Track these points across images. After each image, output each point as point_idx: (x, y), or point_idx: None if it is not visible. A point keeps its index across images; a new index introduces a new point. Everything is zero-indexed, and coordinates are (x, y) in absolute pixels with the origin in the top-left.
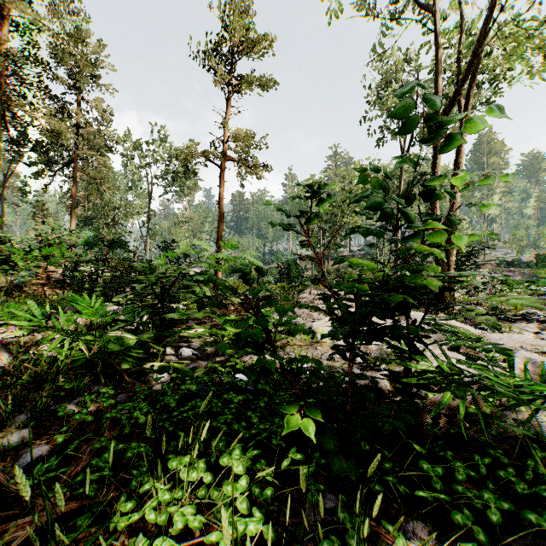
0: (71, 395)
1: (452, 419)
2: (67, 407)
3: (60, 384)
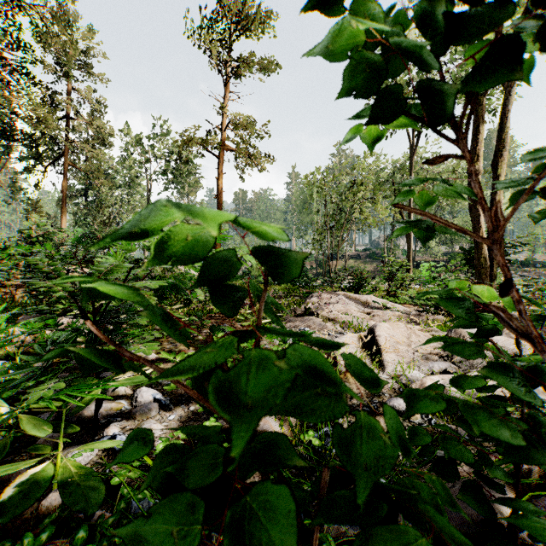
0: None
1: None
2: None
3: None
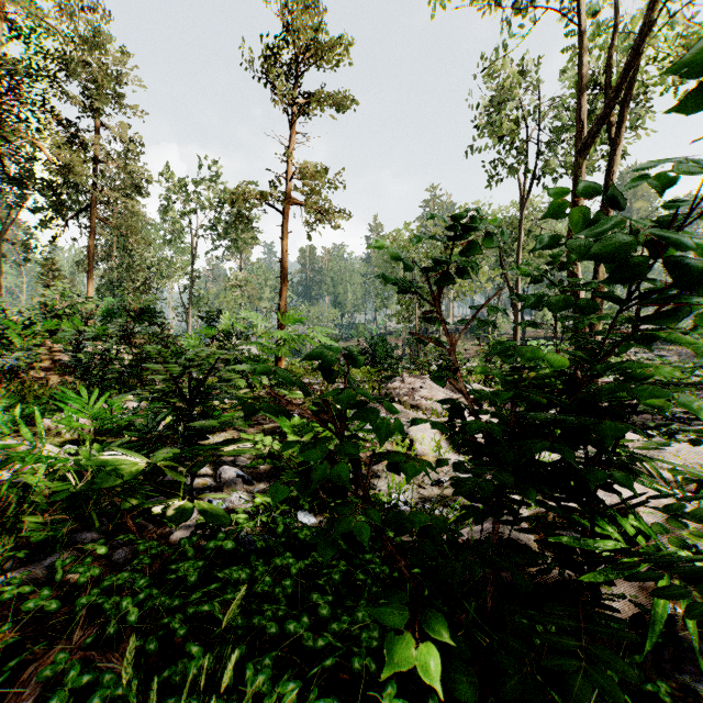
0: (45, 548)
1: (649, 608)
2: (32, 574)
3: (24, 535)
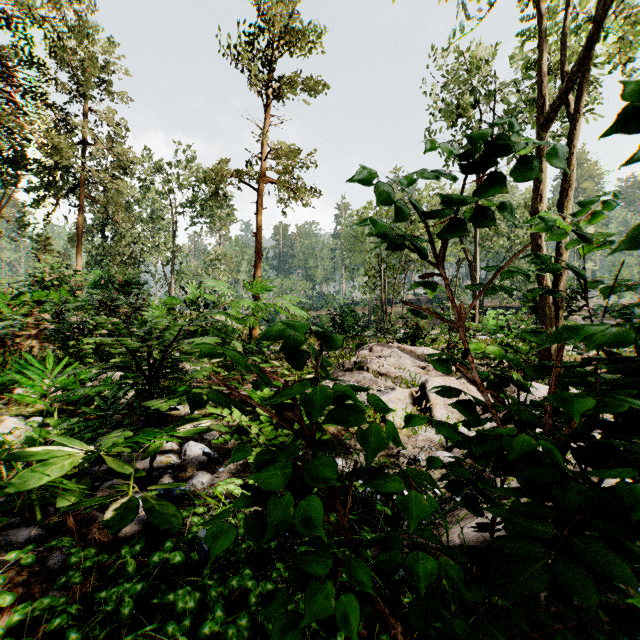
0: None
1: None
2: None
3: None
